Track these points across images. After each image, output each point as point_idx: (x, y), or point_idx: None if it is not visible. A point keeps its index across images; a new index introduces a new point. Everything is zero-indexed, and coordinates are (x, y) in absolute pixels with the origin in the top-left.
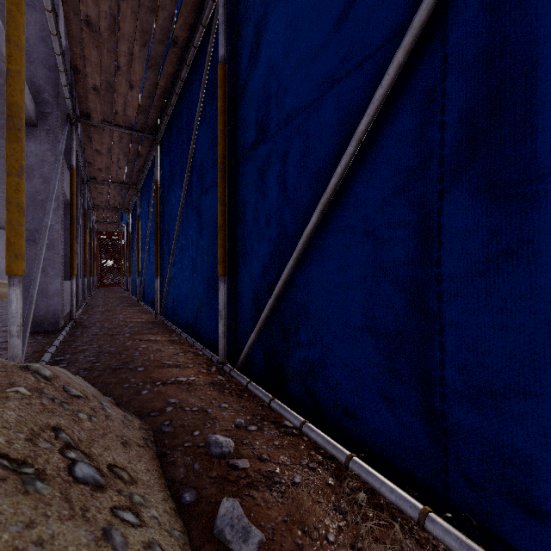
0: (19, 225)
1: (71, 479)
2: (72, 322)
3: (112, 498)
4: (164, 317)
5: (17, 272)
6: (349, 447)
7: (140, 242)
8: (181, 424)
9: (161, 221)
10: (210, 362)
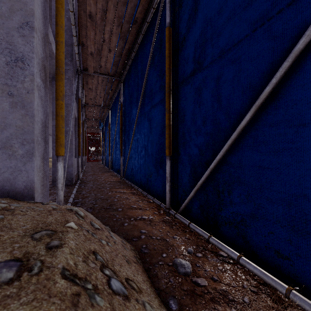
0: (62, 127)
1: (111, 292)
2: (79, 180)
3: (135, 306)
4: (126, 178)
5: (61, 154)
6: (282, 279)
7: (110, 137)
8: (153, 248)
9: (123, 125)
10: (158, 207)
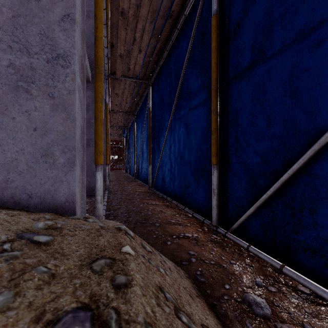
0: (101, 133)
1: None
2: (107, 190)
3: None
4: (155, 189)
5: (100, 162)
6: None
7: (135, 145)
8: (210, 276)
9: (152, 132)
10: (200, 223)
